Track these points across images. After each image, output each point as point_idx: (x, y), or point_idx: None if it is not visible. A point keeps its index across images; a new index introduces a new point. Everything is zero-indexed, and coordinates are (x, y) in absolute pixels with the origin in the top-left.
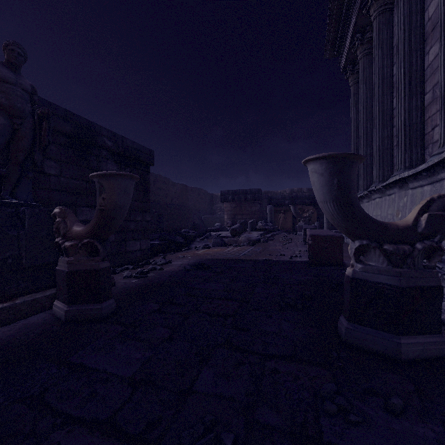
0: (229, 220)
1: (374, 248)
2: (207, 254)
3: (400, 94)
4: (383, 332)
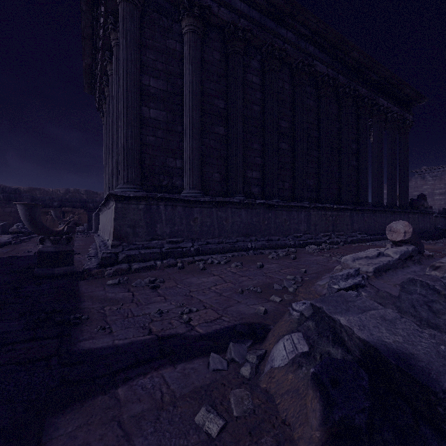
0: None
1: (47, 238)
2: None
3: (111, 155)
4: (49, 268)
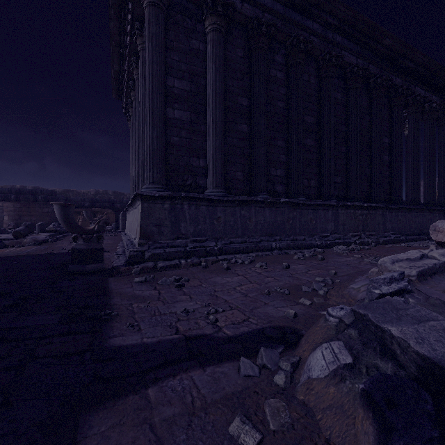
0: (12, 221)
1: (79, 237)
2: None
3: (137, 156)
4: (82, 265)
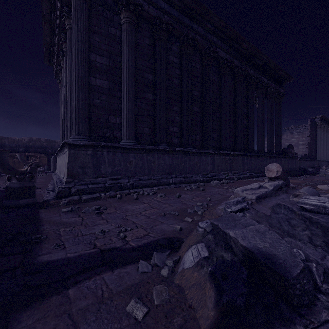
0: None
1: (13, 177)
2: None
3: (65, 112)
4: (15, 200)
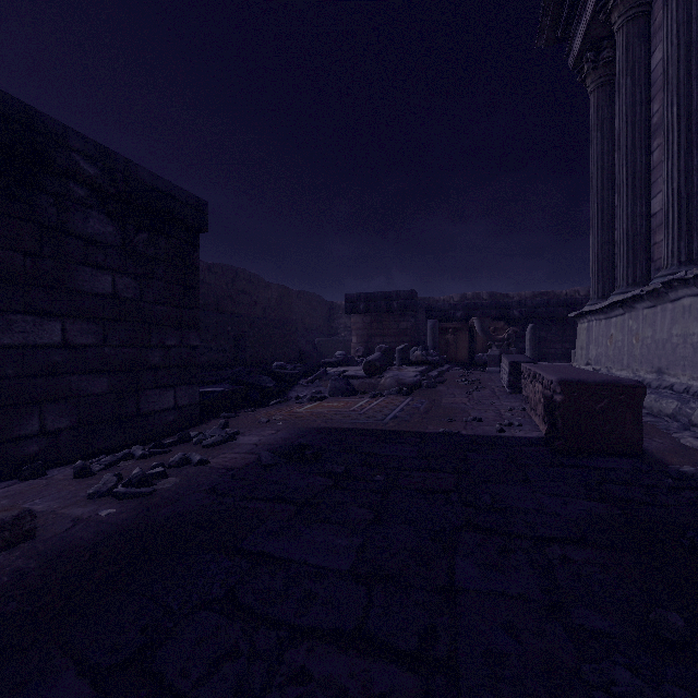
0: (361, 345)
1: None
2: (317, 416)
3: None
4: None
